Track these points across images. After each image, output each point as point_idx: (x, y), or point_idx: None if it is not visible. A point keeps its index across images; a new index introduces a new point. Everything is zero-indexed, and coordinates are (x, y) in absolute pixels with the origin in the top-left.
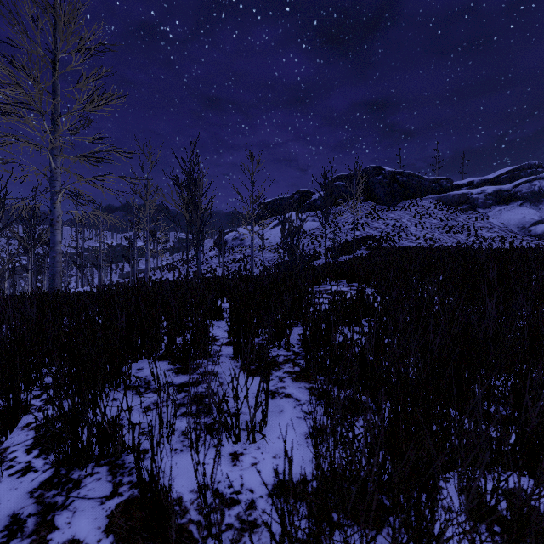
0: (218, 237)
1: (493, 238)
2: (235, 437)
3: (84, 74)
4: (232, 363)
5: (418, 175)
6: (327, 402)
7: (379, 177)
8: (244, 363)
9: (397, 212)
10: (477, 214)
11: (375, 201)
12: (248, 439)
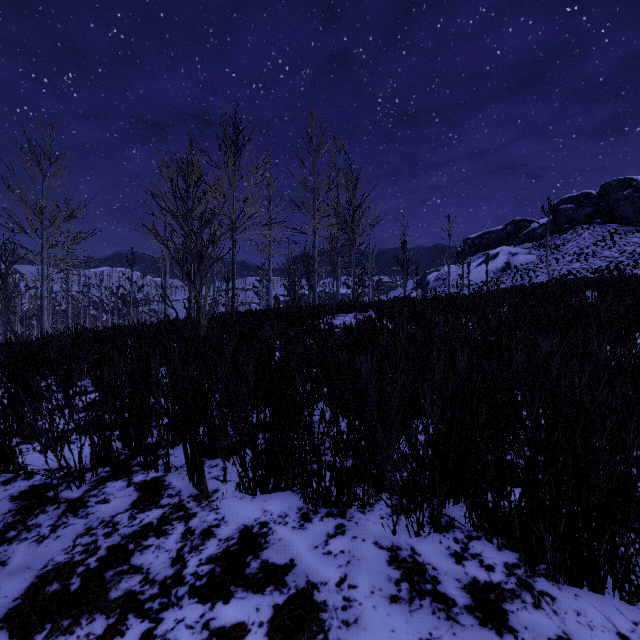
0: (421, 279)
1: None
2: None
3: None
4: None
5: None
6: None
7: (626, 191)
8: None
9: None
10: None
11: (618, 223)
12: None
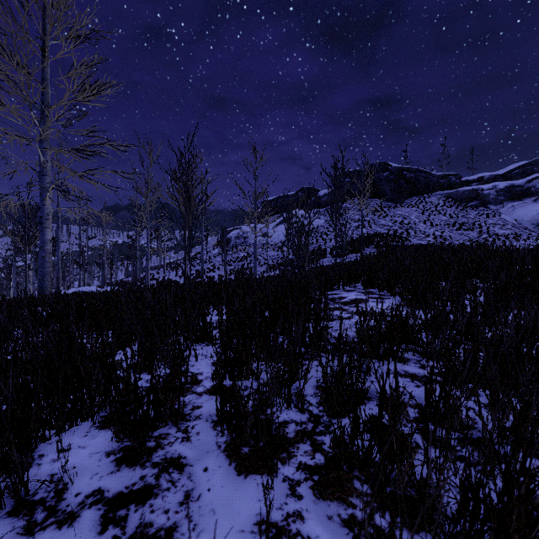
0: (221, 235)
1: (506, 235)
2: None
3: (75, 61)
4: (213, 437)
5: (426, 171)
6: None
7: (385, 173)
8: (232, 438)
9: (404, 209)
10: (488, 211)
11: (381, 198)
12: None
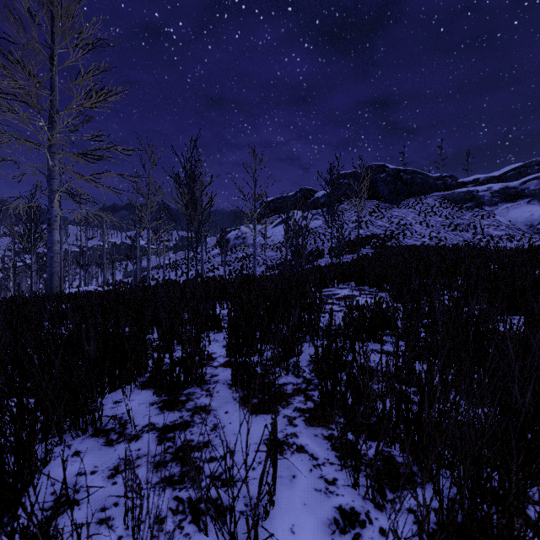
0: (221, 236)
1: (500, 236)
2: (229, 534)
3: (82, 69)
4: (230, 393)
5: (422, 172)
6: (358, 472)
7: (382, 174)
8: (244, 394)
9: (401, 210)
10: (483, 212)
11: (378, 199)
12: (248, 537)
